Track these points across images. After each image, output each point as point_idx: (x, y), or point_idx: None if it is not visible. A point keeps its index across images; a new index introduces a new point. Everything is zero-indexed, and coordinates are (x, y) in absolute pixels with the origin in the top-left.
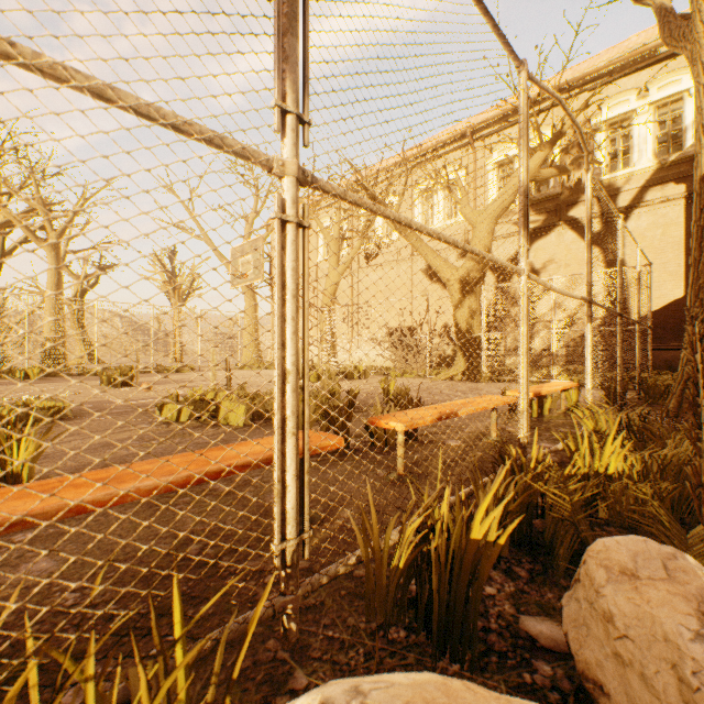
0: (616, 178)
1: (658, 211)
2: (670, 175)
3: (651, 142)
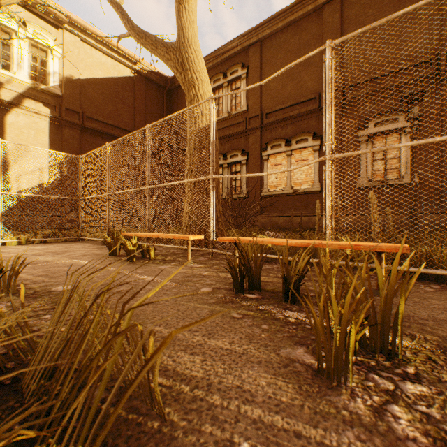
0: (0, 74)
1: (33, 118)
2: (42, 98)
3: (28, 66)
